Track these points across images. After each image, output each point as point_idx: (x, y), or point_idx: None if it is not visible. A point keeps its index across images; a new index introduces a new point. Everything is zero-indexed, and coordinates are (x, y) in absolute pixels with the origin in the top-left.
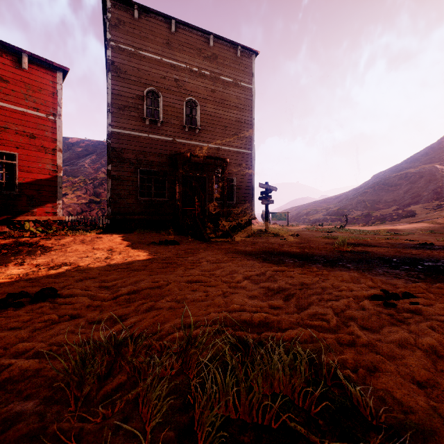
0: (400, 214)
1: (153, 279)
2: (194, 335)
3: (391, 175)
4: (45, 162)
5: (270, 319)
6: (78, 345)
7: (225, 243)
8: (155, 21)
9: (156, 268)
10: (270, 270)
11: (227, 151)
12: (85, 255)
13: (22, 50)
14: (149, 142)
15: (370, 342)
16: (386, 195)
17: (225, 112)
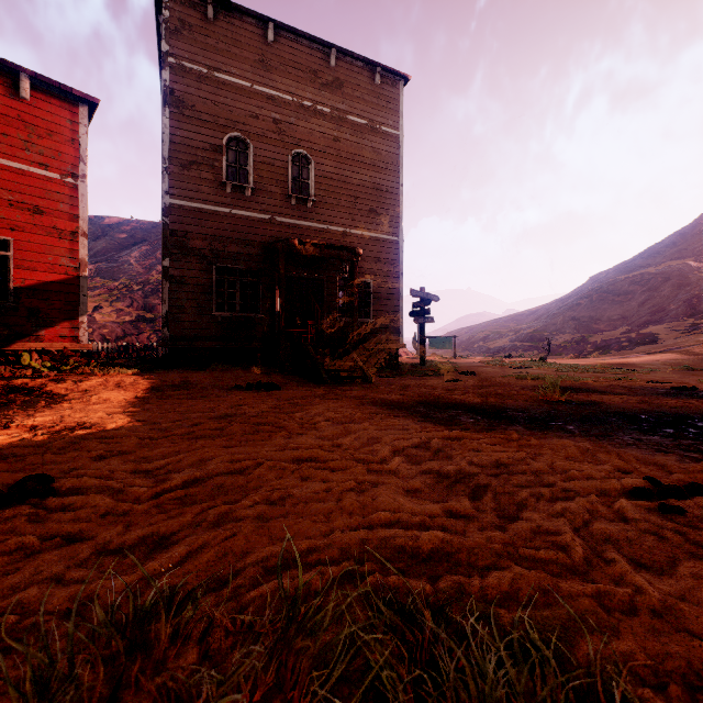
0: (633, 338)
1: (232, 454)
2: (305, 587)
3: (618, 278)
4: (59, 254)
5: (452, 545)
6: (62, 613)
7: (357, 388)
8: (241, 24)
9: (239, 433)
10: (438, 436)
11: (359, 237)
12: (121, 409)
13: (20, 68)
14: (232, 222)
15: (668, 604)
16: (611, 309)
17: (356, 174)
